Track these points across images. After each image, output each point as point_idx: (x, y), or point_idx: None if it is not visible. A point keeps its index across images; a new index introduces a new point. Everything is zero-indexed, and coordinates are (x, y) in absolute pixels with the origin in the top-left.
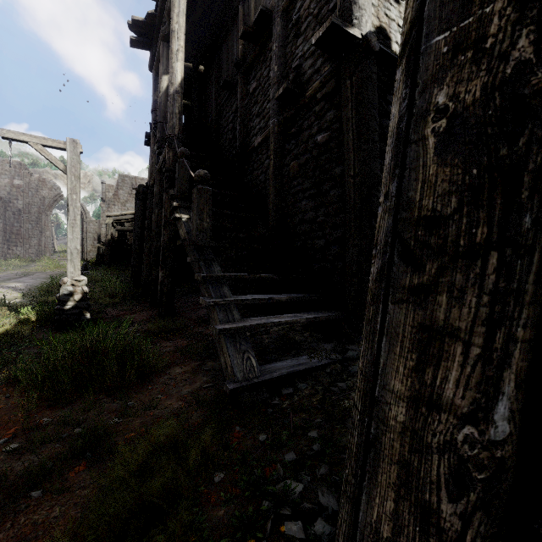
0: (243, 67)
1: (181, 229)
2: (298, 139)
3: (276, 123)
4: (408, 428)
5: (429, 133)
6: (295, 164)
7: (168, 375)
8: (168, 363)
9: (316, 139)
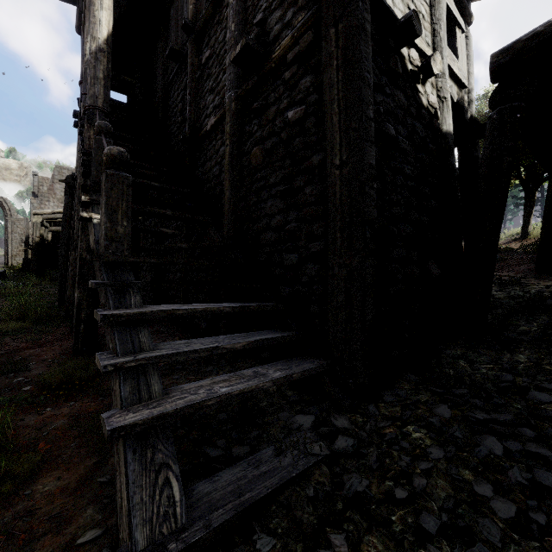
0: (194, 31)
1: (91, 235)
2: (262, 117)
3: (233, 97)
4: None
5: None
6: (257, 151)
7: (26, 501)
8: (40, 464)
9: (286, 116)
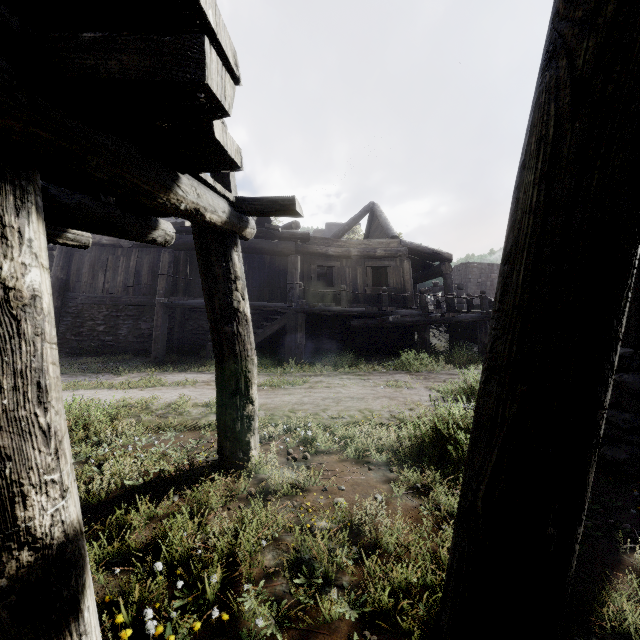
0: None
1: None
2: None
3: None
4: None
5: None
6: None
7: None
8: None
9: None
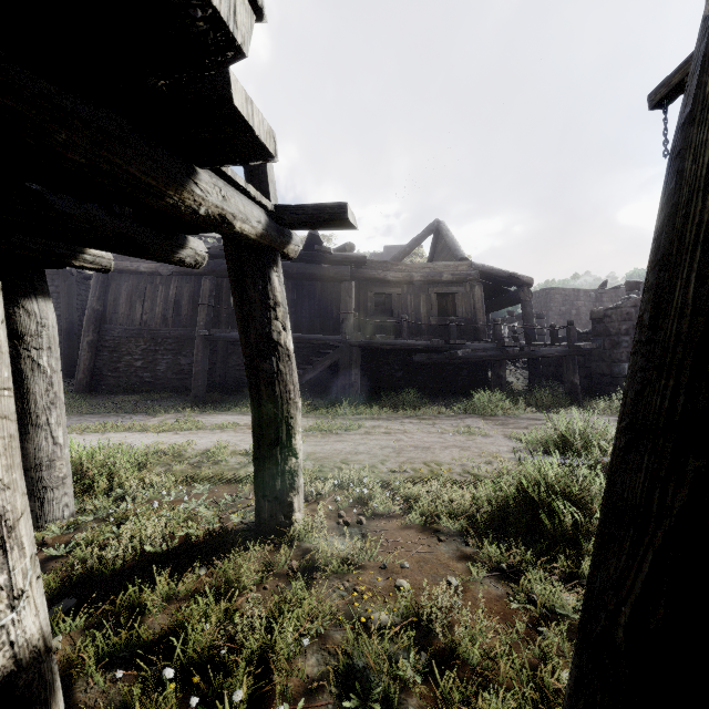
0: None
1: None
2: None
3: None
4: (84, 367)
5: (86, 342)
6: None
7: None
8: None
9: None
